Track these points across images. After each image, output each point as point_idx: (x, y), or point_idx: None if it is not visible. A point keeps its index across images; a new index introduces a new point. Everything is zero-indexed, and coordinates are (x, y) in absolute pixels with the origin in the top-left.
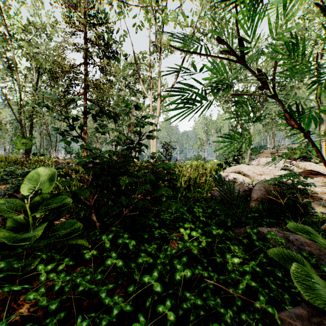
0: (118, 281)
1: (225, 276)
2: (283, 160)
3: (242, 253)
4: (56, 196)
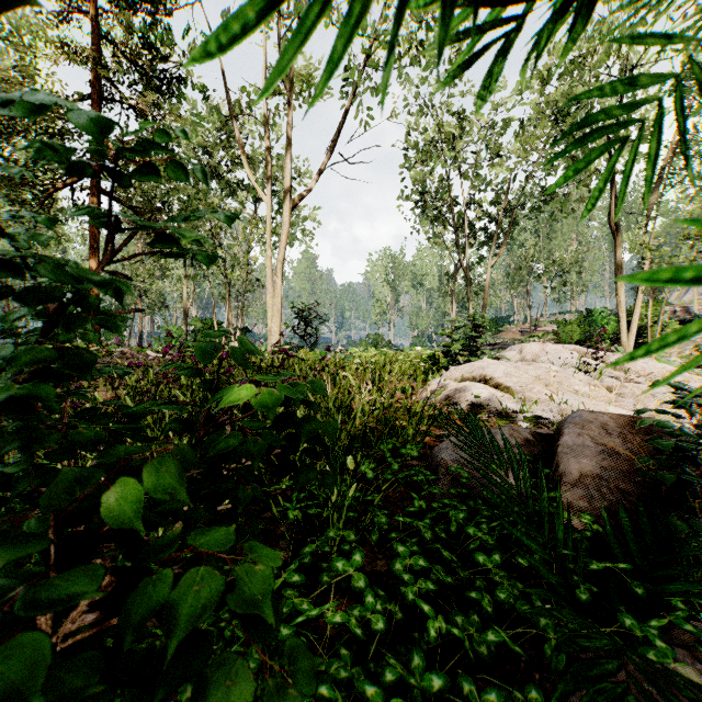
0: None
1: None
2: (573, 348)
3: None
4: None
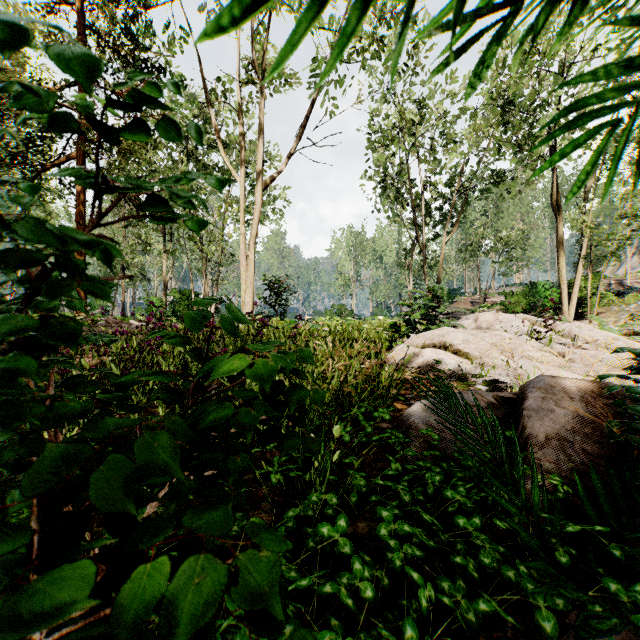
0: None
1: None
2: (524, 317)
3: None
4: None
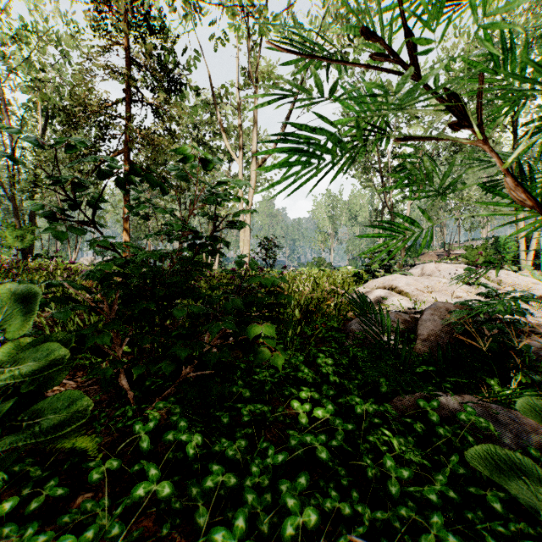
0: (163, 529)
1: (388, 513)
2: (463, 267)
3: (415, 456)
4: (44, 342)
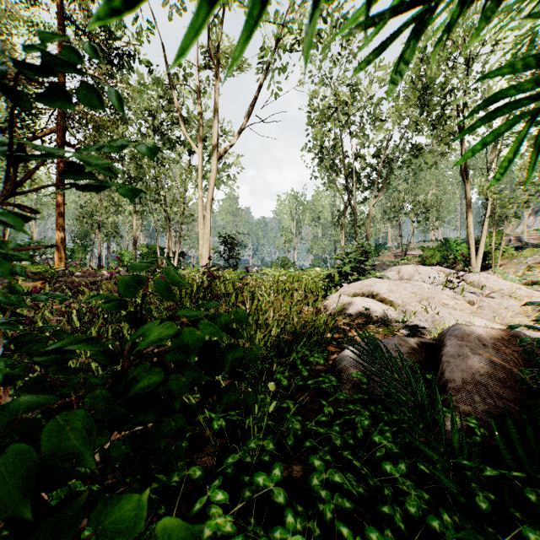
0: None
1: None
2: (440, 269)
3: None
4: None
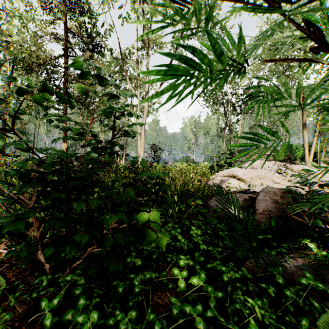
0: None
1: None
2: (276, 162)
3: (274, 321)
4: None
